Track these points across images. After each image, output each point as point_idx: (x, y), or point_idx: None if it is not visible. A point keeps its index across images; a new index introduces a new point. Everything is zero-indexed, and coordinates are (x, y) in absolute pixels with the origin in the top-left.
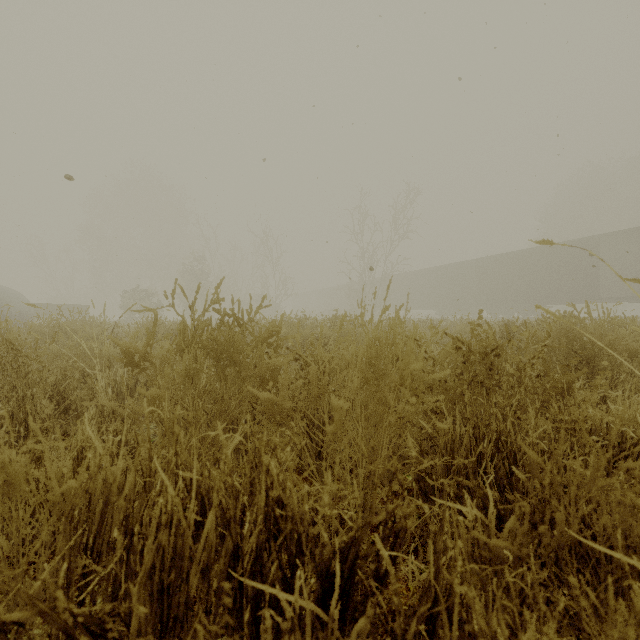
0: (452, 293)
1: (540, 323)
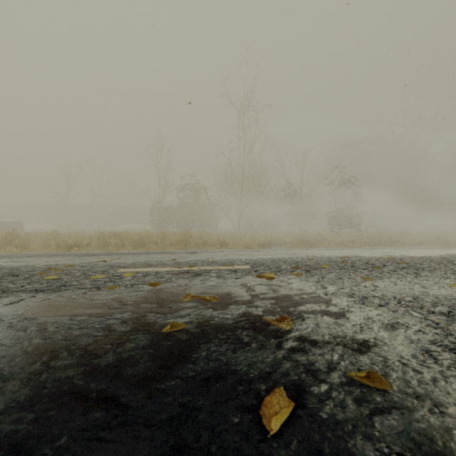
0: None
1: None
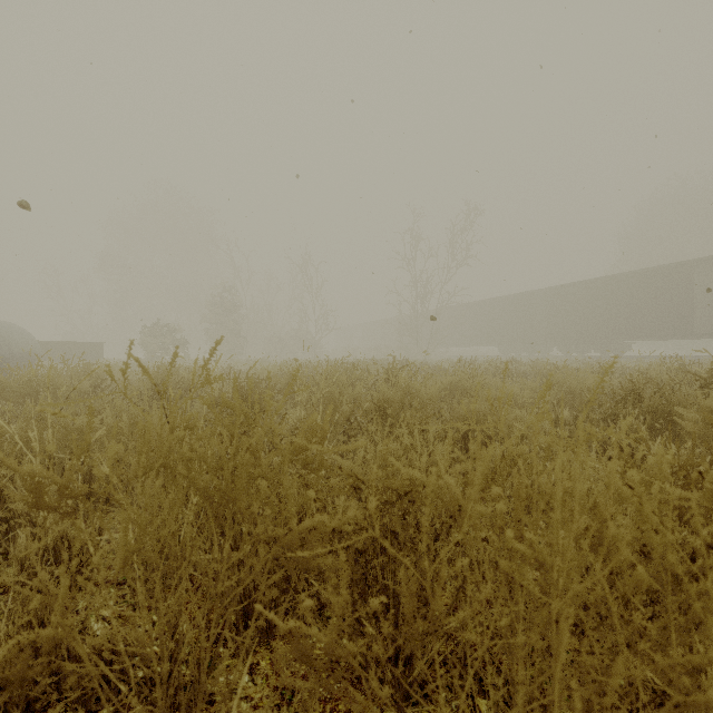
0: (517, 327)
1: (658, 373)
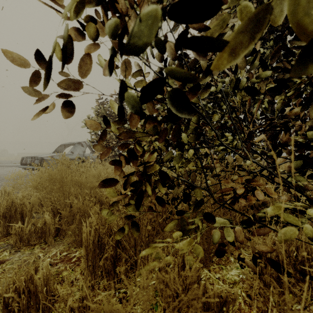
0: None
1: None
